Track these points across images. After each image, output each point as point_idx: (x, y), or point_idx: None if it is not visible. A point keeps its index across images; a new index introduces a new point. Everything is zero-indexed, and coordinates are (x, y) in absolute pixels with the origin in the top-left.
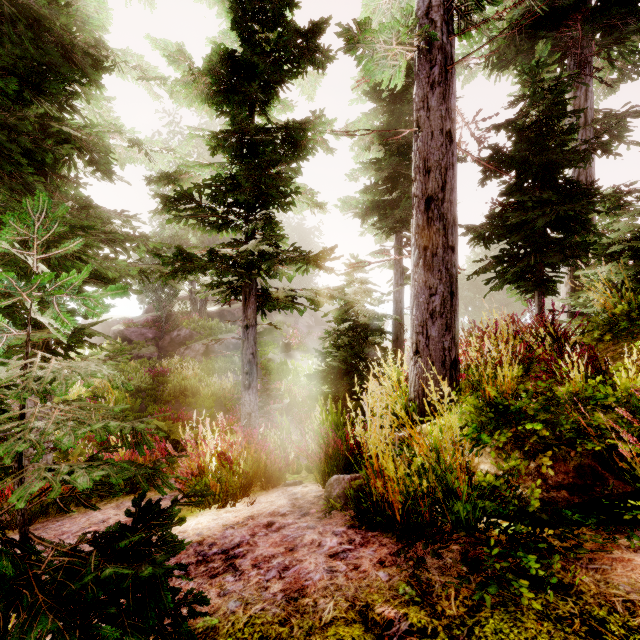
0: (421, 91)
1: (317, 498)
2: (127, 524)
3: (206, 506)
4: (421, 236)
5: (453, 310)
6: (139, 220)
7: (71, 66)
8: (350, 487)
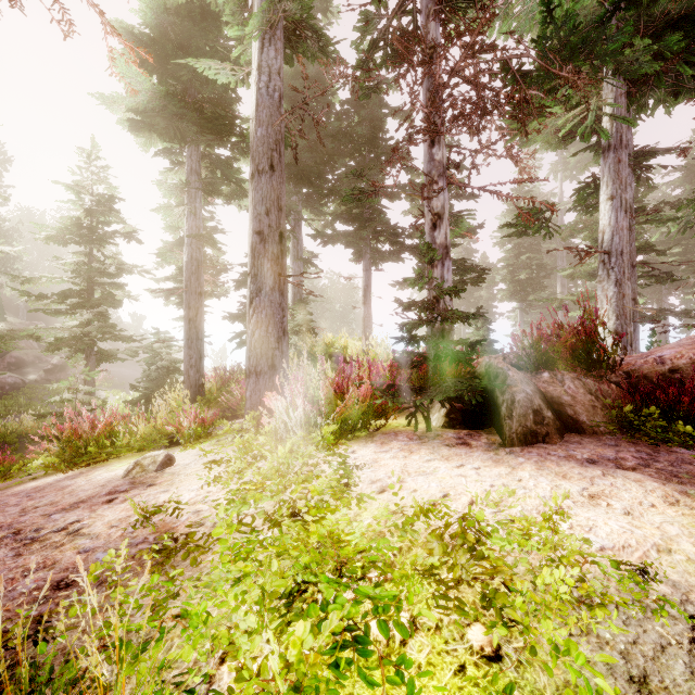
0: (188, 274)
1: None
2: None
3: None
4: (188, 334)
5: (201, 364)
6: None
7: None
8: None
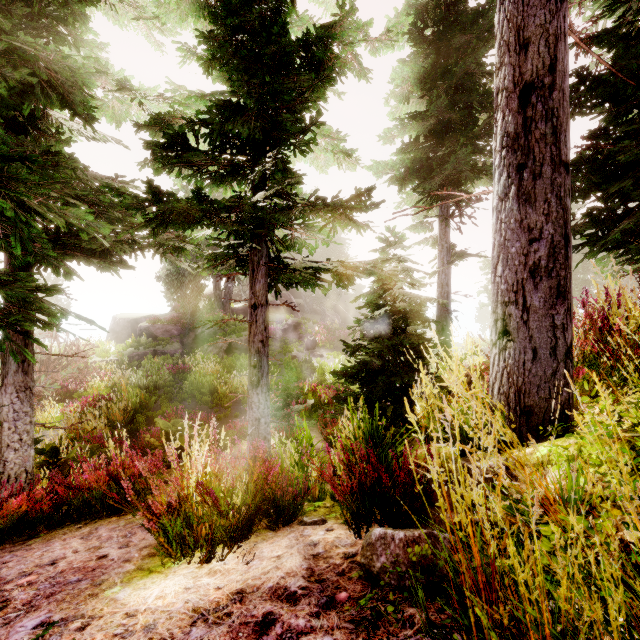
0: None
1: (348, 562)
2: (74, 578)
3: (185, 556)
4: (512, 150)
5: (568, 265)
6: (136, 187)
7: None
8: (405, 556)
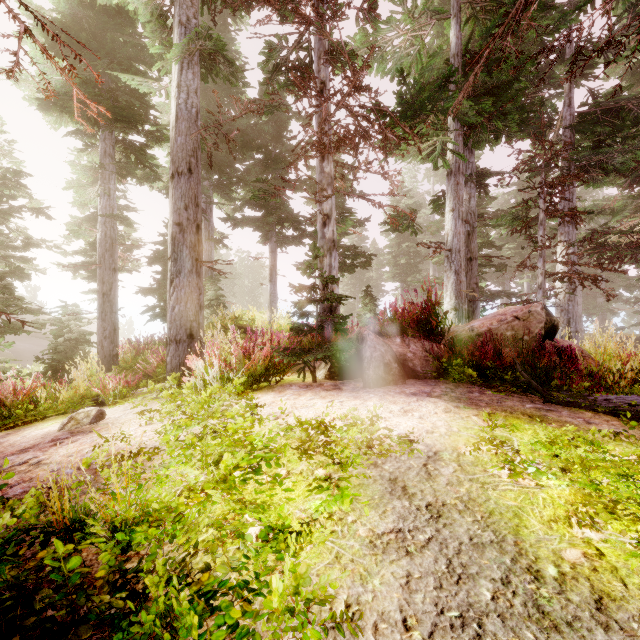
0: (102, 250)
1: None
2: None
3: None
4: (101, 307)
5: (115, 336)
6: None
7: None
8: None
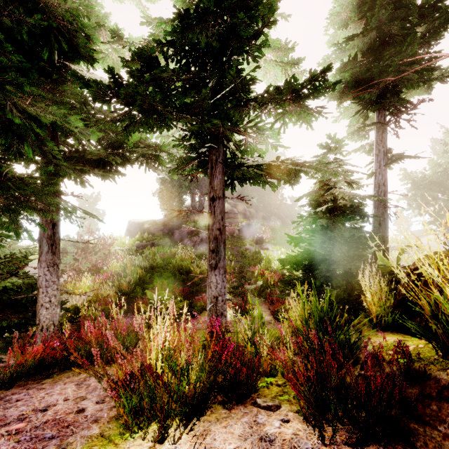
0: None
1: None
2: (50, 433)
3: (142, 429)
4: None
5: None
6: None
7: None
8: None
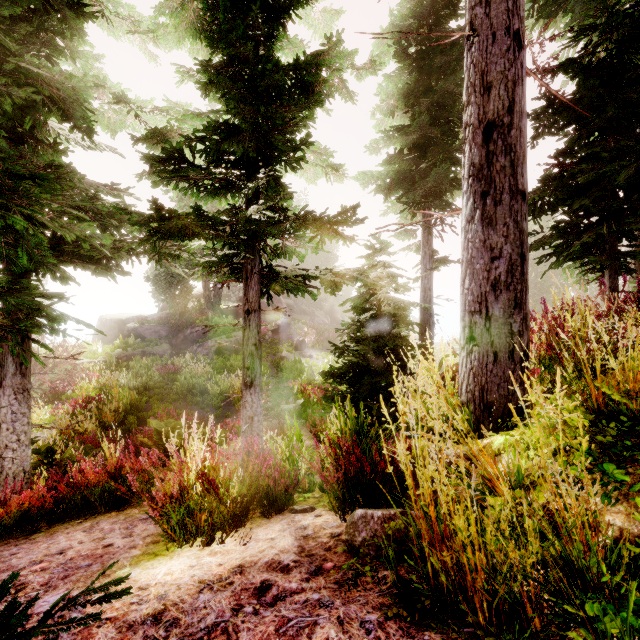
0: None
1: (334, 540)
2: (84, 563)
3: (187, 541)
4: (478, 178)
5: (524, 280)
6: (131, 195)
7: (47, 9)
8: (383, 531)
